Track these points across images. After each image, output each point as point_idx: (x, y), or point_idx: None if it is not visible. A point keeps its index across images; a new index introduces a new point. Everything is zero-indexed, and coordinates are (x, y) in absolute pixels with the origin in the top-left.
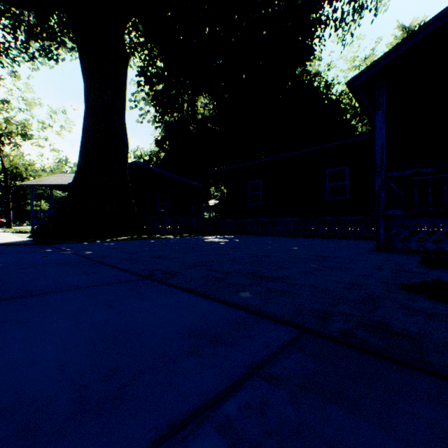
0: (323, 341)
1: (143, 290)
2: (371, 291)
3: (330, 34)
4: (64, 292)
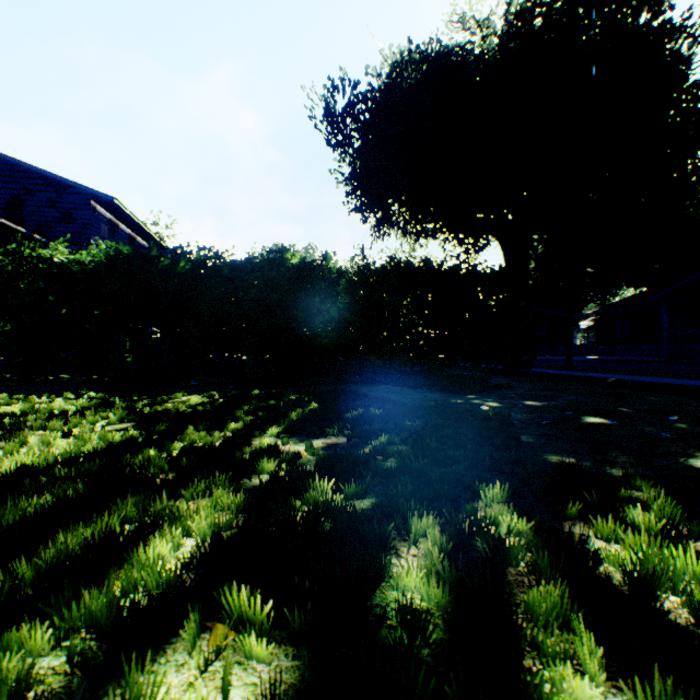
0: None
1: None
2: None
3: None
4: None
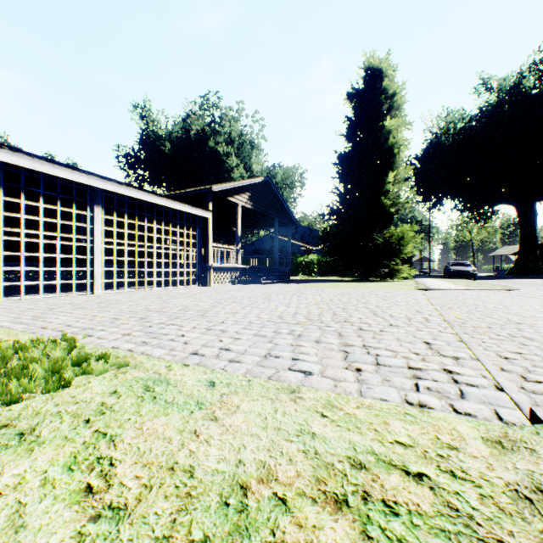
0: None
1: None
2: None
3: None
4: None
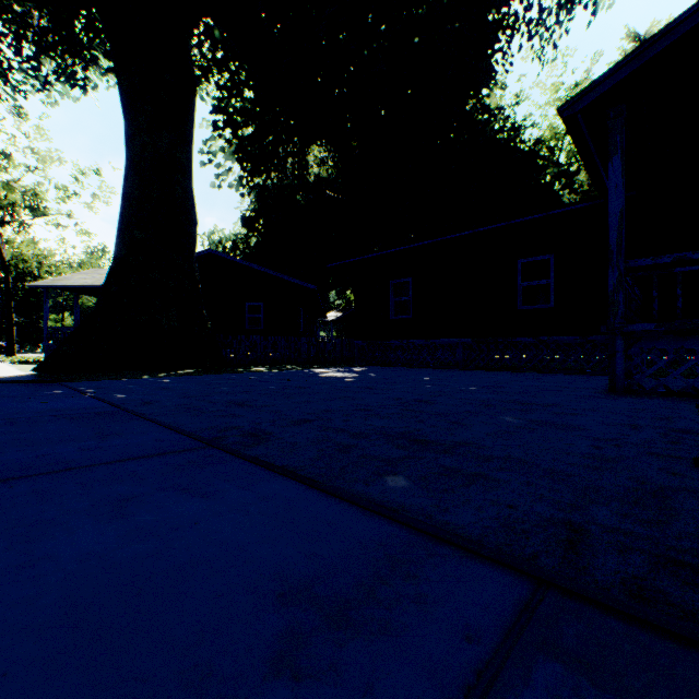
0: (594, 614)
1: (198, 471)
2: (640, 474)
3: (521, 46)
4: (40, 478)
